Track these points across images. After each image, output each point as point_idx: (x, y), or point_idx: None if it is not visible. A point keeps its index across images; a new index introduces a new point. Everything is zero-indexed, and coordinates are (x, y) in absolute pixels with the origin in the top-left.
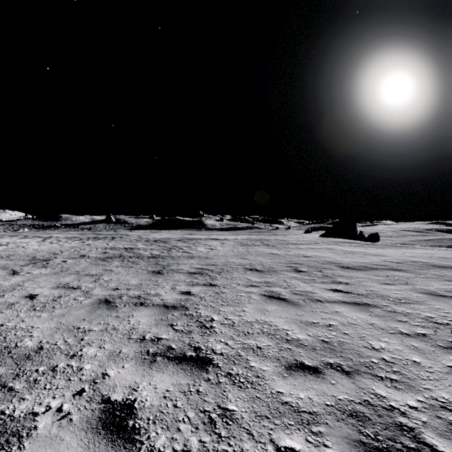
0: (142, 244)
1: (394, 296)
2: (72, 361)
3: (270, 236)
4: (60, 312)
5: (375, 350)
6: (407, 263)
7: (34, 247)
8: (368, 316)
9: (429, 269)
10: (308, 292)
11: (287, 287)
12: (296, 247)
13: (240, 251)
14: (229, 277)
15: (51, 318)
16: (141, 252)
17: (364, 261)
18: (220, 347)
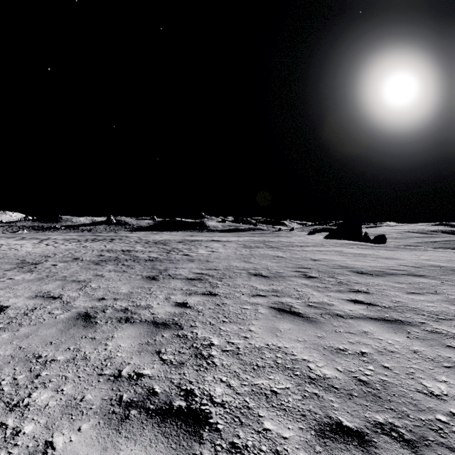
0: (141, 245)
1: (428, 309)
2: (10, 417)
3: (274, 238)
4: (25, 331)
5: (436, 398)
6: (427, 268)
7: (28, 249)
8: (406, 338)
9: (453, 275)
10: (324, 303)
11: (298, 297)
12: (302, 249)
13: (243, 254)
14: (232, 285)
15: (11, 340)
16: (139, 255)
17: (378, 265)
18: (221, 391)
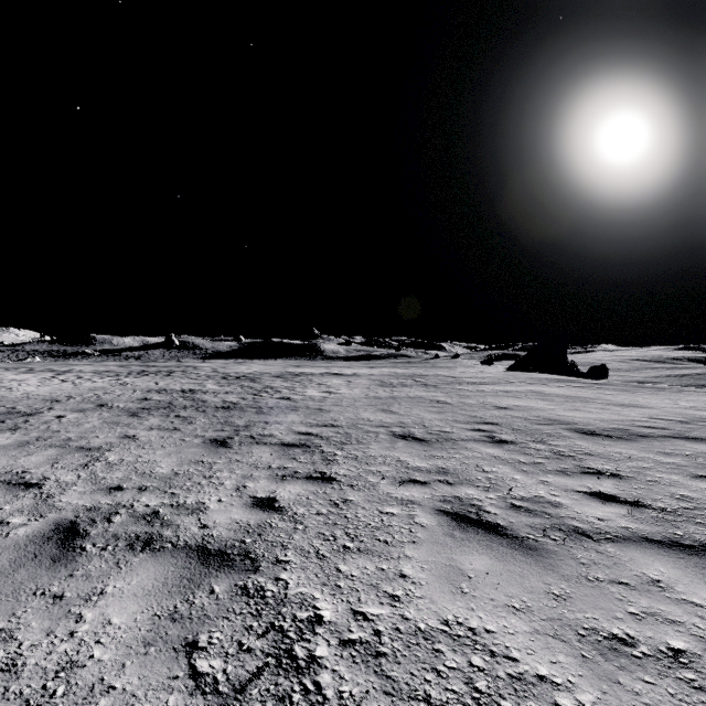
0: (214, 382)
1: None
2: None
3: (428, 370)
4: None
5: None
6: (702, 424)
7: (28, 389)
8: None
9: None
10: (542, 501)
11: (489, 487)
12: (477, 389)
13: (380, 397)
14: (362, 457)
15: None
16: (207, 398)
17: (614, 418)
18: None
